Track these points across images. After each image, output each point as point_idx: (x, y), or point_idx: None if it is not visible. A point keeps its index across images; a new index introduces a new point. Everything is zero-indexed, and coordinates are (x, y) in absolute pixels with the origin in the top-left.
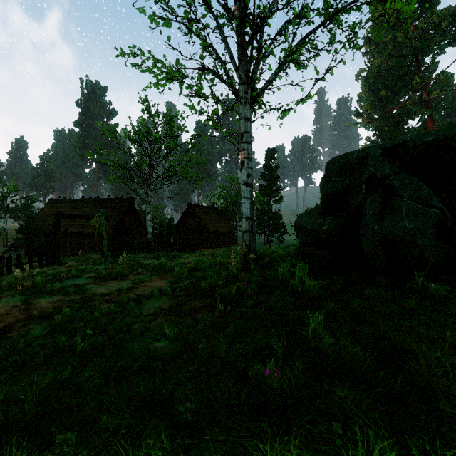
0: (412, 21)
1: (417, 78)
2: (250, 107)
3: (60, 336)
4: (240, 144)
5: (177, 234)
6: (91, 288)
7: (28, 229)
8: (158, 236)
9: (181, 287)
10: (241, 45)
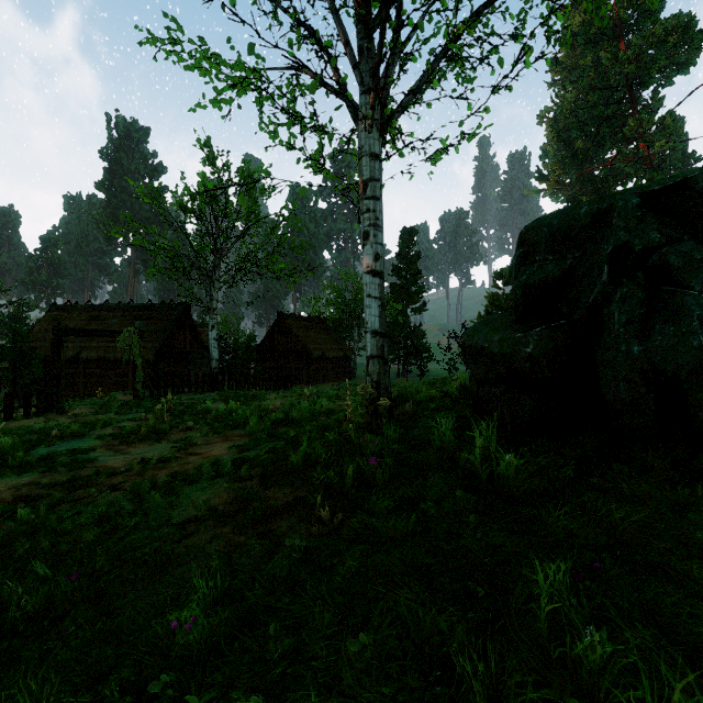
0: (624, 35)
1: (631, 122)
2: (379, 136)
3: None
4: (362, 202)
5: (261, 360)
6: (97, 459)
7: (15, 353)
8: (230, 365)
9: (253, 459)
10: (363, 22)
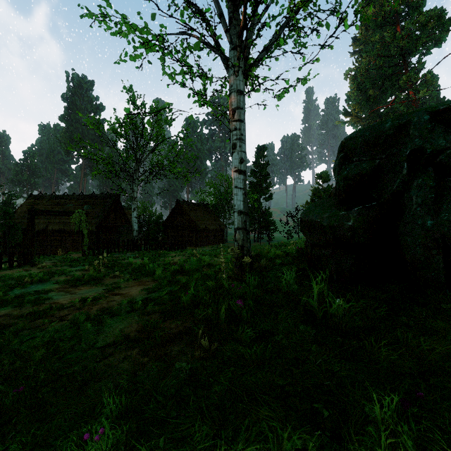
0: (399, 22)
1: (404, 78)
2: (243, 79)
3: None
4: (231, 123)
5: (166, 231)
6: (52, 297)
7: (5, 226)
8: (146, 234)
9: (157, 299)
10: (232, 0)
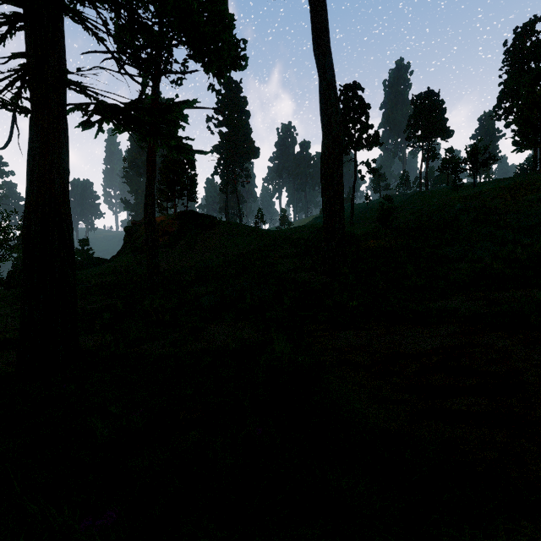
0: None
1: None
2: None
3: None
4: None
5: None
6: None
7: None
8: None
9: None
10: None
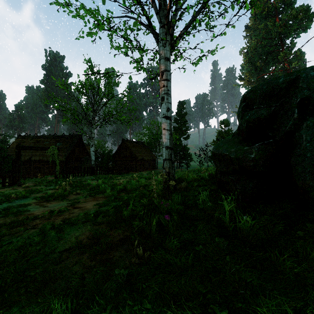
0: (278, 15)
1: (281, 54)
2: (169, 49)
3: None
4: (160, 82)
5: (115, 161)
6: (29, 210)
7: (1, 157)
8: (100, 163)
9: (105, 212)
10: None
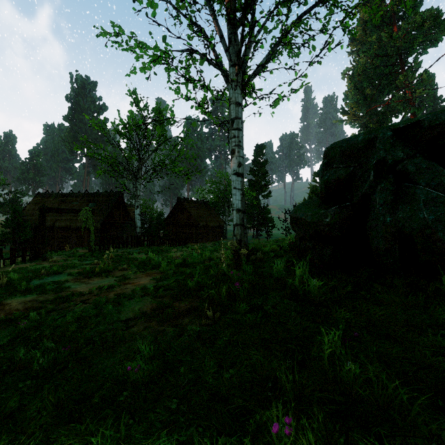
0: (396, 22)
1: (400, 77)
2: (241, 92)
3: (18, 348)
4: (230, 131)
5: (167, 228)
6: (70, 286)
7: (14, 223)
8: (148, 231)
9: (166, 286)
10: (231, 24)
